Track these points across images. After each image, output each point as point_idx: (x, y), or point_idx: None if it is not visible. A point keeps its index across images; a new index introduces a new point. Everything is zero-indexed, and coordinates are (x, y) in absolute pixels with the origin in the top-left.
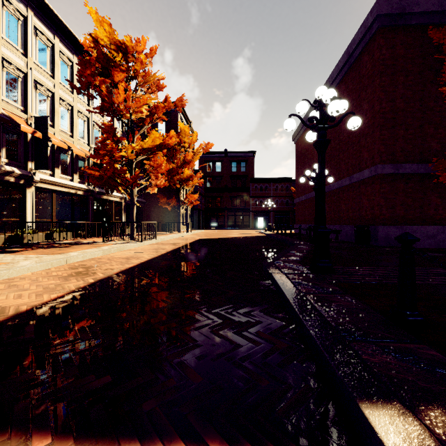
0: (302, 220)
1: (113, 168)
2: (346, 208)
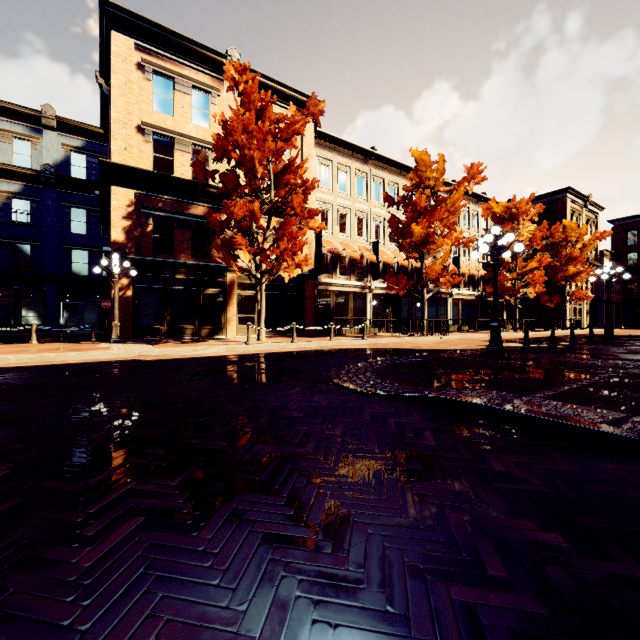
0: None
1: (504, 287)
2: None
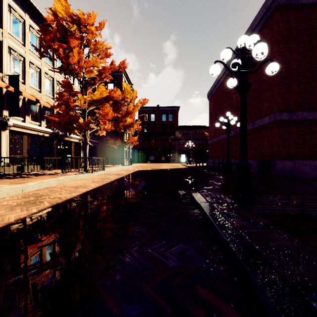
0: (214, 156)
1: (69, 115)
2: (249, 147)
